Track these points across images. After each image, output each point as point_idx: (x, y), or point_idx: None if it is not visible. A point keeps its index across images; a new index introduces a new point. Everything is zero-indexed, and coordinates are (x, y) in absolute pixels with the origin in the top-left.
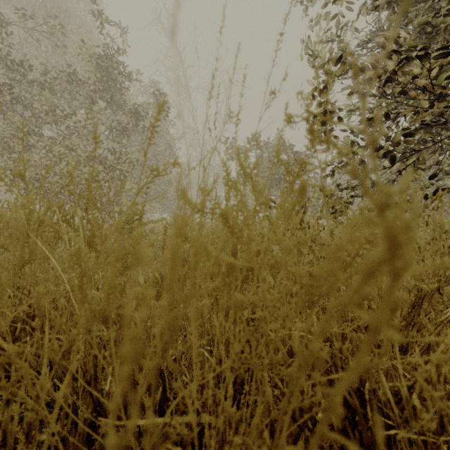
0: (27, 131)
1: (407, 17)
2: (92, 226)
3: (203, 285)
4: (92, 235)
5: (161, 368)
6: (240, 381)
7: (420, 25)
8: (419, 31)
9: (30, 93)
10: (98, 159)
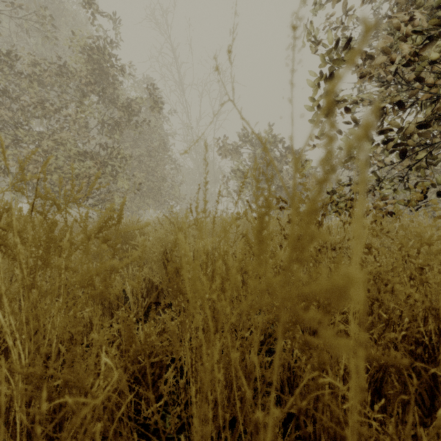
0: (13, 124)
1: (416, 2)
2: (47, 237)
3: (204, 358)
4: (46, 250)
5: (145, 415)
6: (249, 438)
7: (433, 8)
8: (430, 16)
9: (18, 86)
10: (89, 155)
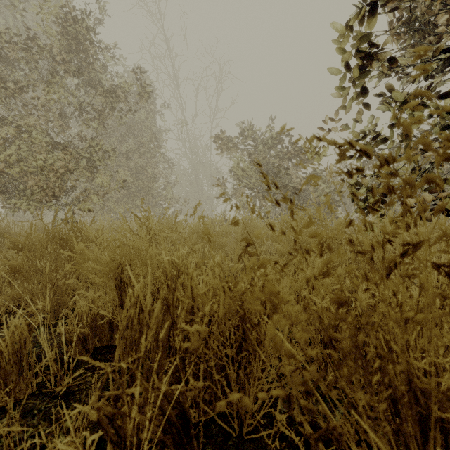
0: None
1: None
2: None
3: None
4: None
5: None
6: None
7: None
8: None
9: None
10: (59, 145)
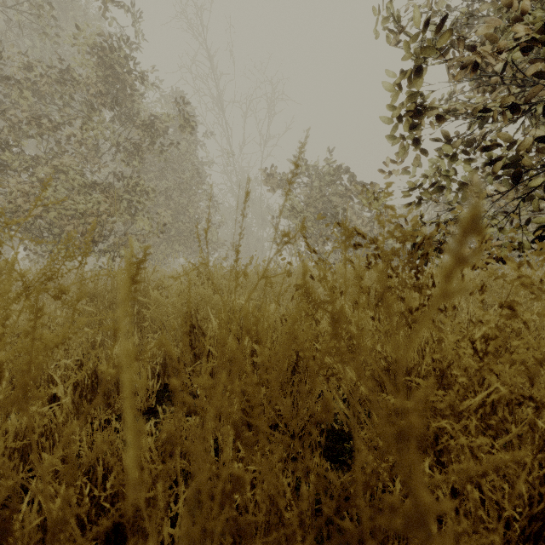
0: None
1: None
2: None
3: None
4: None
5: None
6: None
7: None
8: None
9: (6, 97)
10: (98, 186)
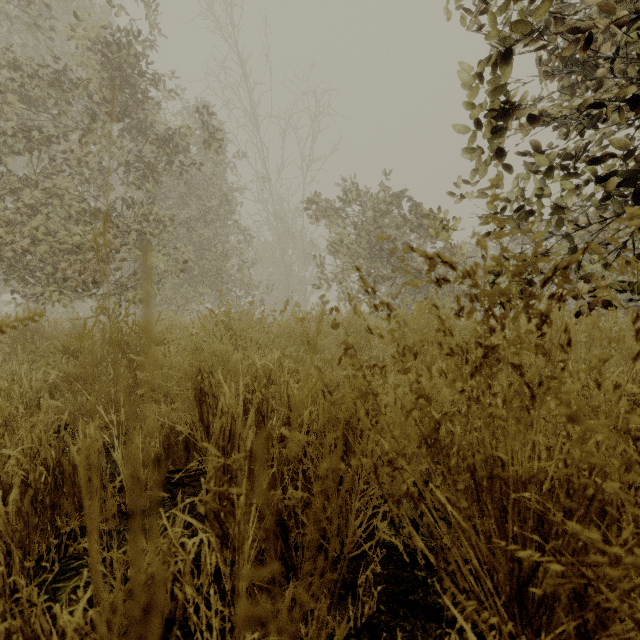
0: None
1: None
2: None
3: None
4: None
5: None
6: None
7: None
8: None
9: None
10: (101, 214)
